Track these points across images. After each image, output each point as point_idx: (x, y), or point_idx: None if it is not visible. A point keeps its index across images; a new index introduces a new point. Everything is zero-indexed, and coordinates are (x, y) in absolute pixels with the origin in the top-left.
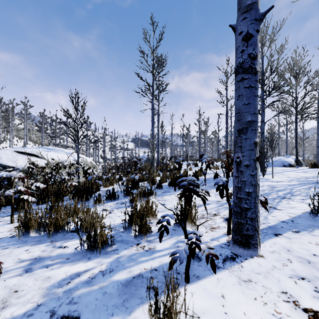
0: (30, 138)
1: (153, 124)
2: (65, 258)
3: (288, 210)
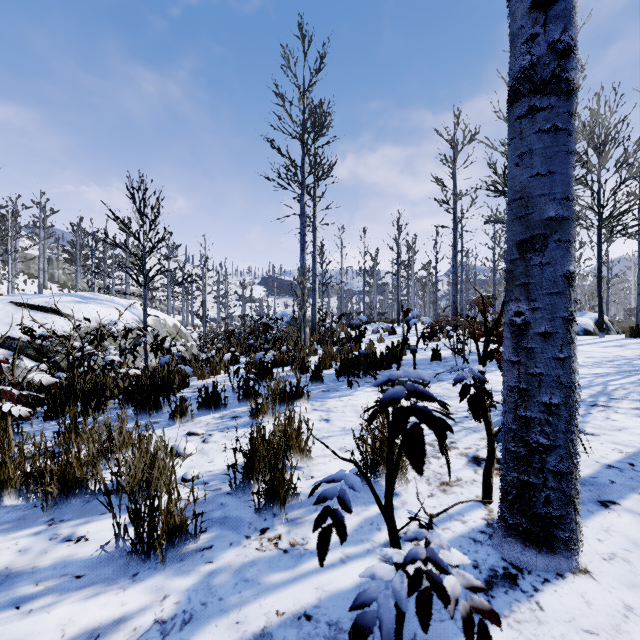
0: (52, 276)
1: (303, 247)
2: (73, 575)
3: (614, 436)
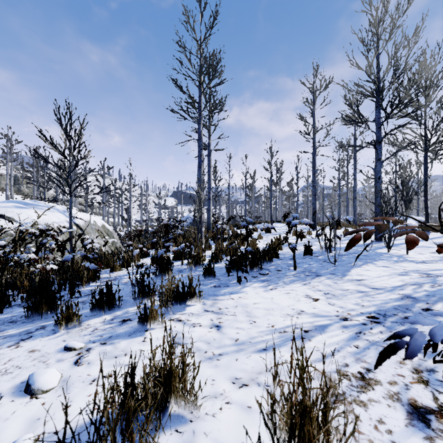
0: (18, 189)
1: (200, 165)
2: None
3: None
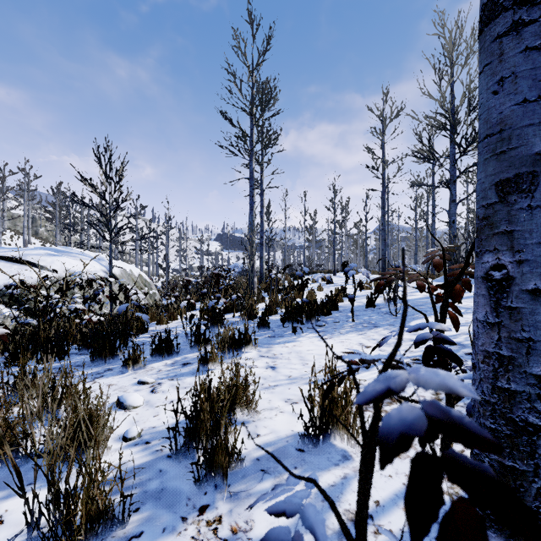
0: (35, 233)
1: (252, 207)
2: None
3: None
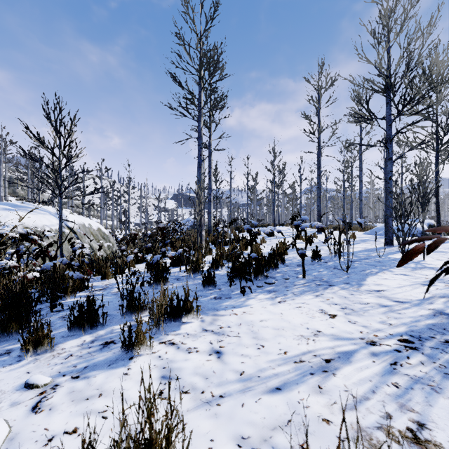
0: (13, 191)
1: (200, 164)
2: None
3: None
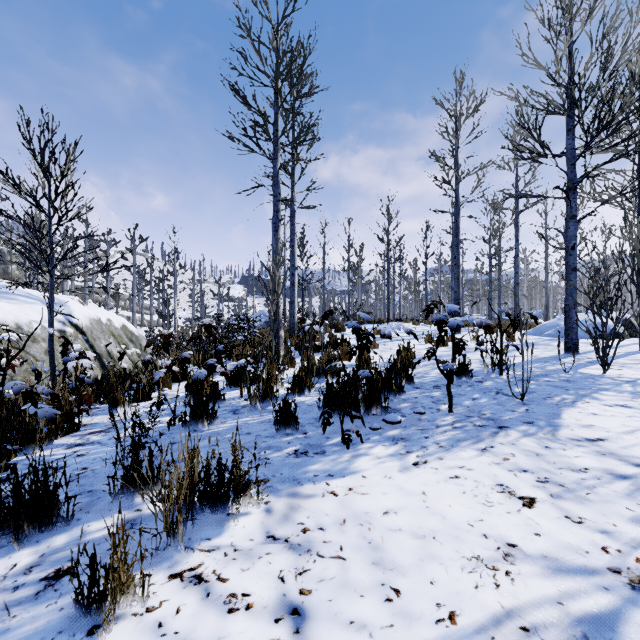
0: (3, 272)
1: (276, 226)
2: None
3: None
